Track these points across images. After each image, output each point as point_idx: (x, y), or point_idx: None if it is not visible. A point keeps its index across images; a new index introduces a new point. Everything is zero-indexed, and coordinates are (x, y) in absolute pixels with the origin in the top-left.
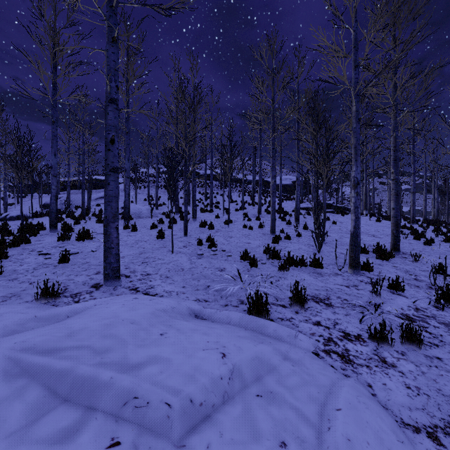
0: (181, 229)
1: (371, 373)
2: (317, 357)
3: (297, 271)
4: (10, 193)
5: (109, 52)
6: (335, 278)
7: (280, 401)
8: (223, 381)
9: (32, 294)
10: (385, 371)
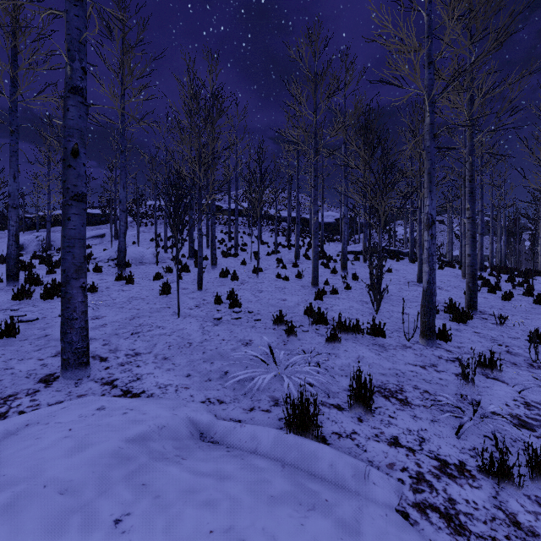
0: (194, 280)
1: None
2: (407, 523)
3: (352, 342)
4: None
5: (70, 14)
6: (403, 352)
7: None
8: None
9: None
10: None
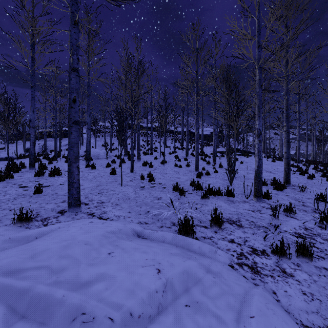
0: (128, 167)
1: (275, 282)
2: (232, 269)
3: (215, 199)
4: (1, 140)
5: (72, 32)
6: (243, 204)
7: (205, 310)
8: (158, 294)
9: (11, 218)
10: (286, 280)
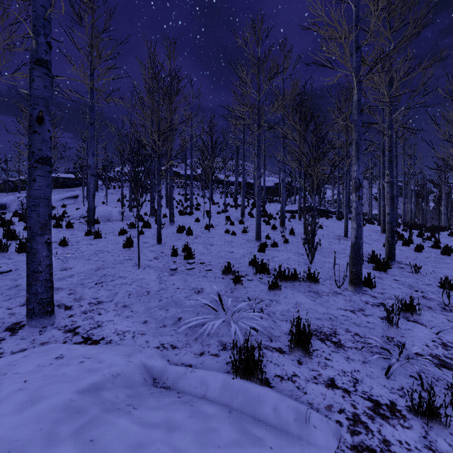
0: (154, 235)
1: None
2: None
3: (290, 289)
4: None
5: None
6: (335, 298)
7: None
8: None
9: None
10: None
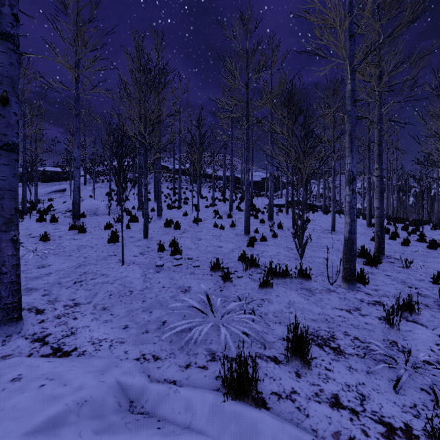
0: (141, 229)
1: None
2: None
3: (282, 287)
4: None
5: None
6: (329, 296)
7: None
8: None
9: None
10: None
